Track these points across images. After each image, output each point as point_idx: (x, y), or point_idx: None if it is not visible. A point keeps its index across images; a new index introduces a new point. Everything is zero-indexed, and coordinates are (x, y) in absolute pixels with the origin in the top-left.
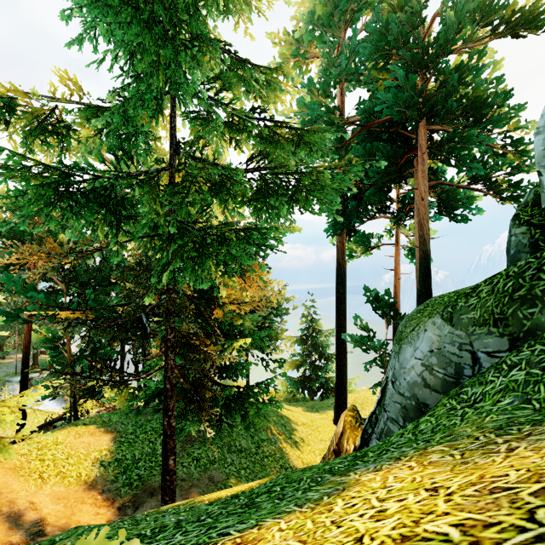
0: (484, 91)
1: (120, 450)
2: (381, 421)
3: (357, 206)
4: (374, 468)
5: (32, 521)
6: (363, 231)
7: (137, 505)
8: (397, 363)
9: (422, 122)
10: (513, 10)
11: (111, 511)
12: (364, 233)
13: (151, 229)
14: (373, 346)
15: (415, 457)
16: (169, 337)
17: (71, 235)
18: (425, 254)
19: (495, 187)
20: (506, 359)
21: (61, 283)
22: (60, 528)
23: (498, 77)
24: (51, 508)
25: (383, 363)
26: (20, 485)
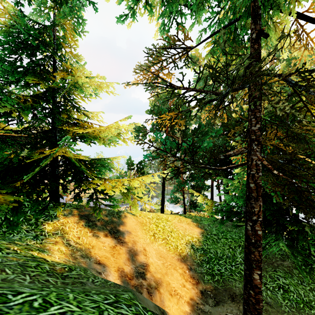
0: None
1: (206, 243)
2: None
3: None
4: None
5: (141, 262)
6: None
7: (217, 300)
8: None
9: None
10: None
11: (195, 290)
12: None
13: (231, 41)
14: None
15: None
16: (252, 129)
17: (162, 34)
18: None
19: None
20: None
21: (179, 139)
22: (155, 279)
23: None
24: (154, 260)
25: None
26: (142, 235)
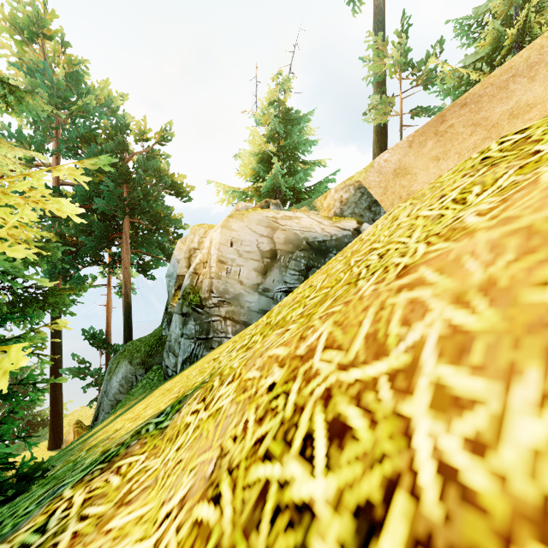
0: (162, 212)
1: None
2: (100, 417)
3: (74, 259)
4: (101, 424)
5: None
6: (78, 275)
7: None
8: (108, 386)
9: (127, 216)
10: (172, 180)
11: None
12: (80, 277)
13: None
14: (90, 373)
15: (113, 415)
16: None
17: None
18: (128, 304)
19: (171, 257)
20: (144, 377)
21: None
22: None
23: (168, 207)
24: None
25: (99, 383)
26: None
